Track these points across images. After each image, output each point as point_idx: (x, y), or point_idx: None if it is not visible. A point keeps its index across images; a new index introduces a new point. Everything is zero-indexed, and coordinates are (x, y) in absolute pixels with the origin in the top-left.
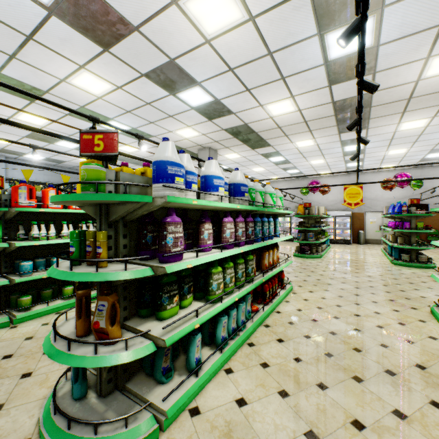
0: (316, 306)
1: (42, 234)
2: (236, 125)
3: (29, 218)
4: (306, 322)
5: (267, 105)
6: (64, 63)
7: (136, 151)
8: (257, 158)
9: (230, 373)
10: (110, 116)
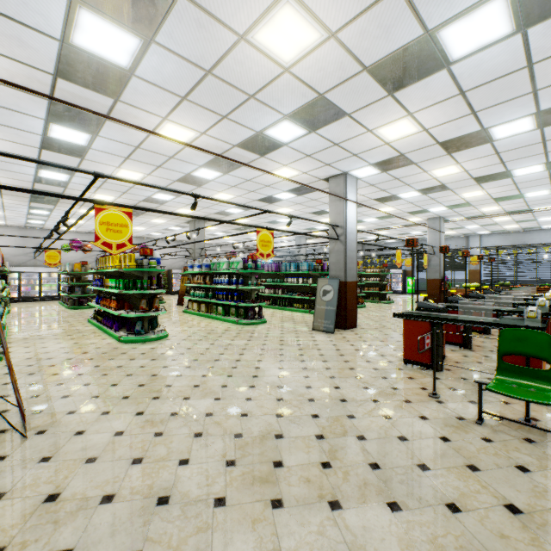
0: None
1: None
2: (53, 191)
3: None
4: None
5: (98, 194)
6: None
7: None
8: (19, 206)
9: None
10: None
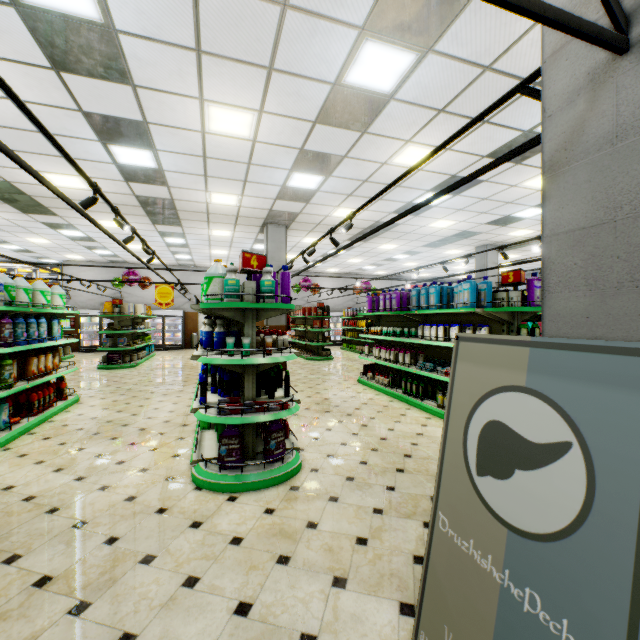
0: (103, 408)
1: None
2: None
3: None
4: (85, 421)
5: (44, 172)
6: None
7: None
8: (35, 225)
9: None
10: None
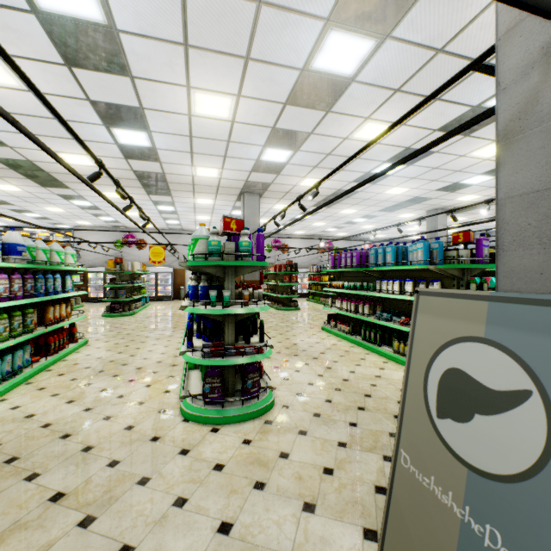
0: (107, 350)
1: None
2: (15, 158)
3: None
4: (92, 360)
5: (59, 153)
6: None
7: None
8: (52, 197)
9: (5, 400)
10: None
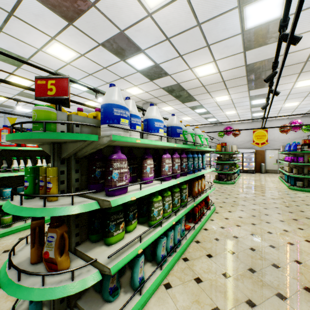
0: (235, 224)
1: (21, 167)
2: (171, 84)
3: (12, 154)
4: (229, 239)
5: (194, 68)
6: (39, 35)
7: (97, 105)
8: (186, 110)
9: (169, 288)
10: (76, 78)
